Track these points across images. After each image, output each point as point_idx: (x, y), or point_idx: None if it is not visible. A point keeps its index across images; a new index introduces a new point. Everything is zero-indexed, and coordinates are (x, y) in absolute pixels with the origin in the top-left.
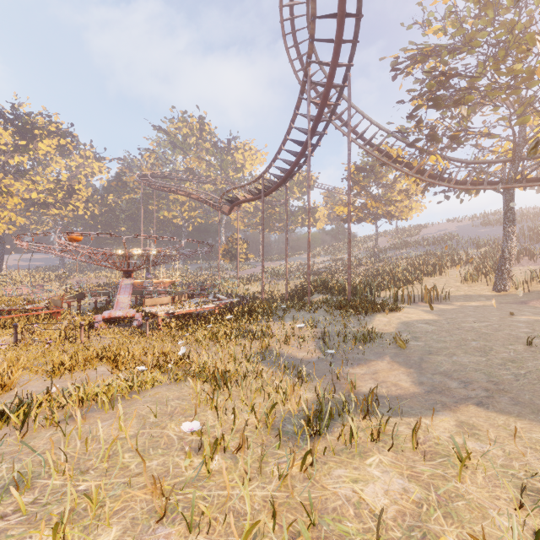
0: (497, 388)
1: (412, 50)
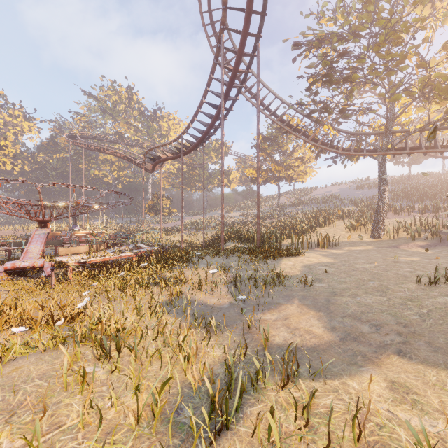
0: (408, 331)
1: (309, 34)
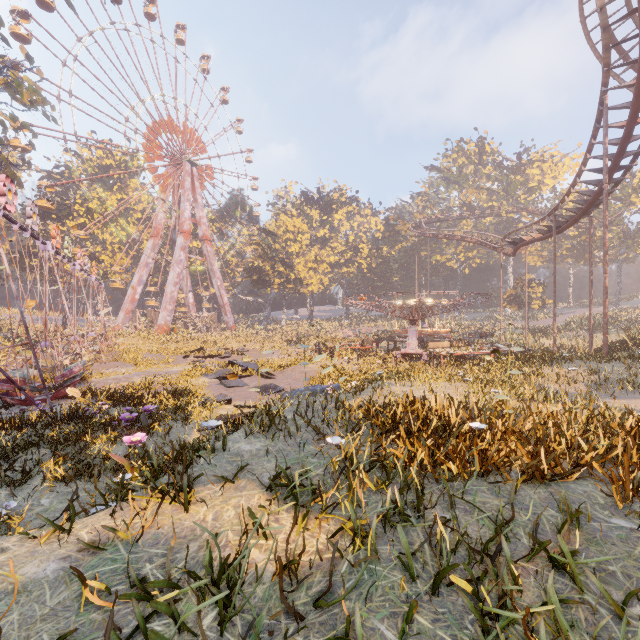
0: None
1: None
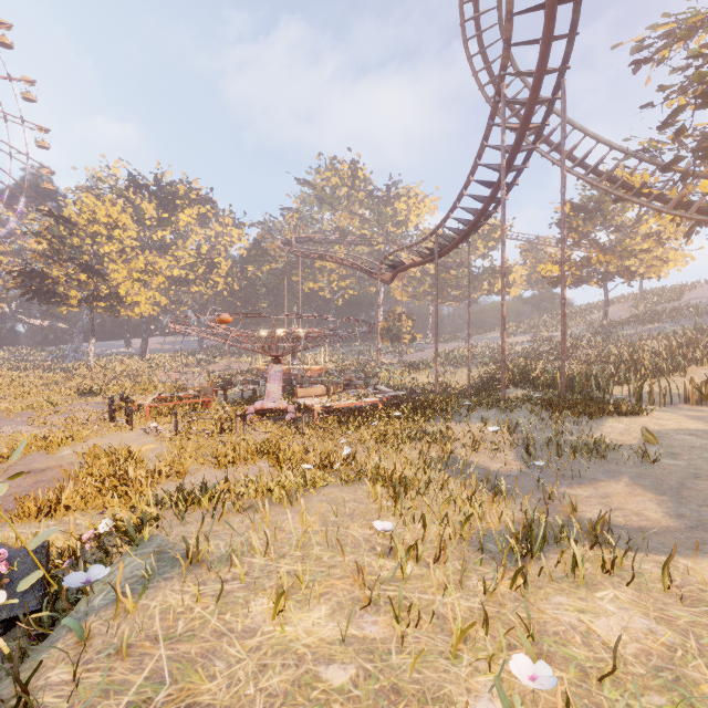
0: None
1: (667, 25)
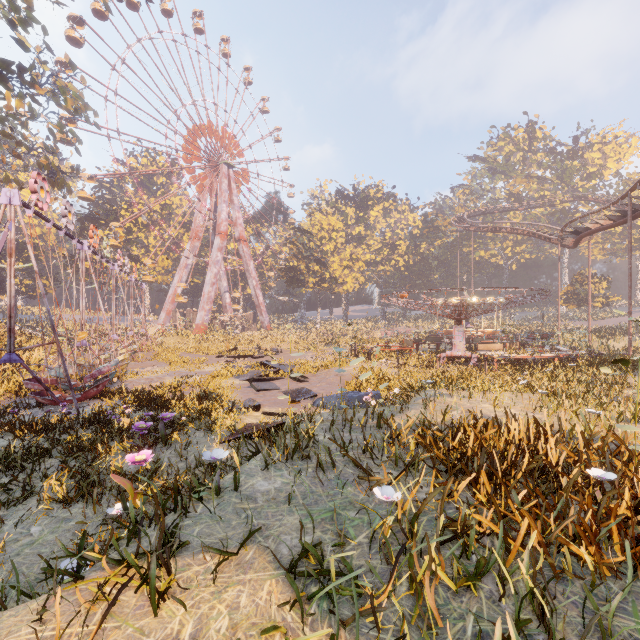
0: None
1: None
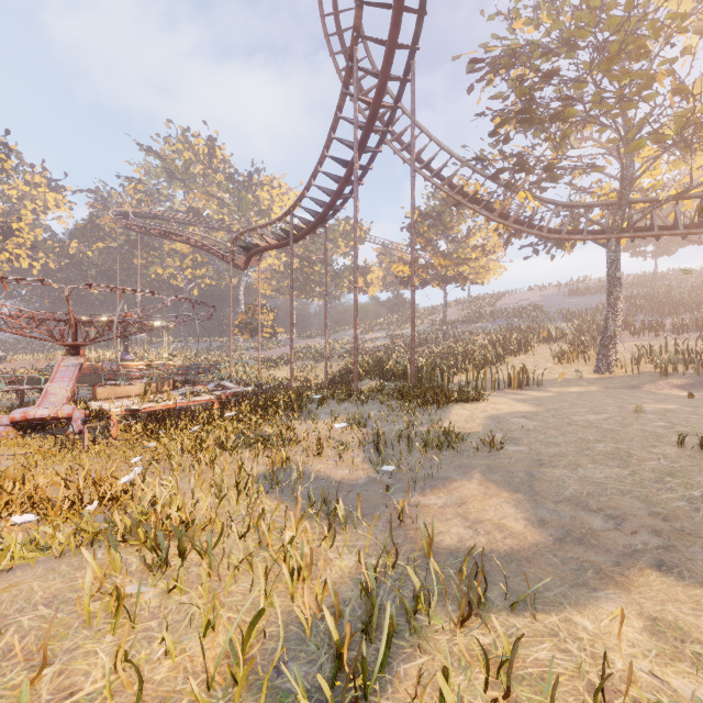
0: (671, 527)
1: (495, 47)
